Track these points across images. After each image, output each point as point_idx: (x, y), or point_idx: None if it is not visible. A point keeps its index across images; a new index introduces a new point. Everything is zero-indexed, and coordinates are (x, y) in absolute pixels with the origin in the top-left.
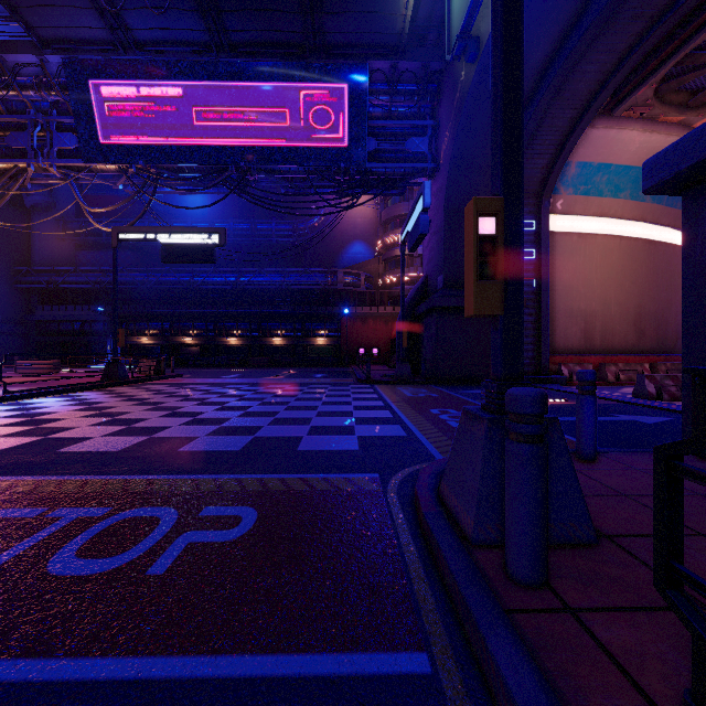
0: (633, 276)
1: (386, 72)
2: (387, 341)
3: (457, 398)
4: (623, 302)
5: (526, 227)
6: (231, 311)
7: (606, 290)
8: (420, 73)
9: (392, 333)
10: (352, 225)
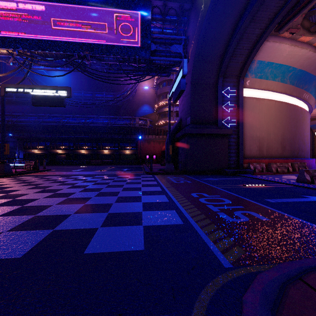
0: (280, 120)
1: (161, 8)
2: (160, 152)
3: (203, 184)
4: (276, 133)
5: (232, 93)
6: (81, 137)
7: (268, 127)
8: (178, 10)
9: (162, 148)
10: (143, 97)
